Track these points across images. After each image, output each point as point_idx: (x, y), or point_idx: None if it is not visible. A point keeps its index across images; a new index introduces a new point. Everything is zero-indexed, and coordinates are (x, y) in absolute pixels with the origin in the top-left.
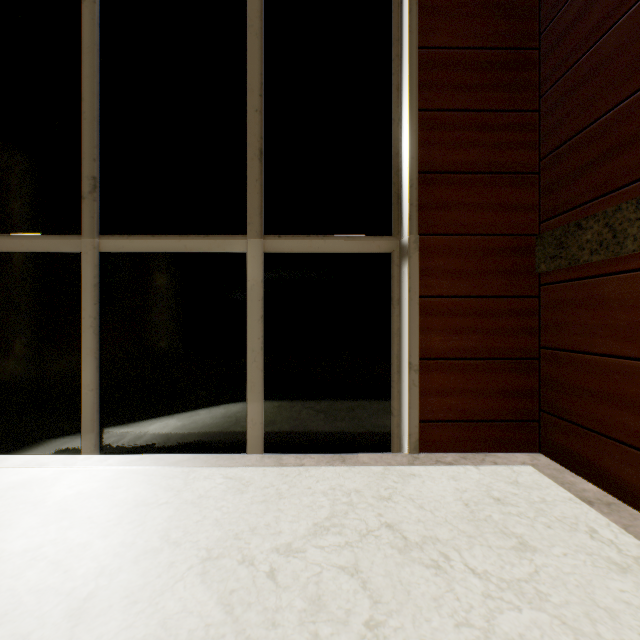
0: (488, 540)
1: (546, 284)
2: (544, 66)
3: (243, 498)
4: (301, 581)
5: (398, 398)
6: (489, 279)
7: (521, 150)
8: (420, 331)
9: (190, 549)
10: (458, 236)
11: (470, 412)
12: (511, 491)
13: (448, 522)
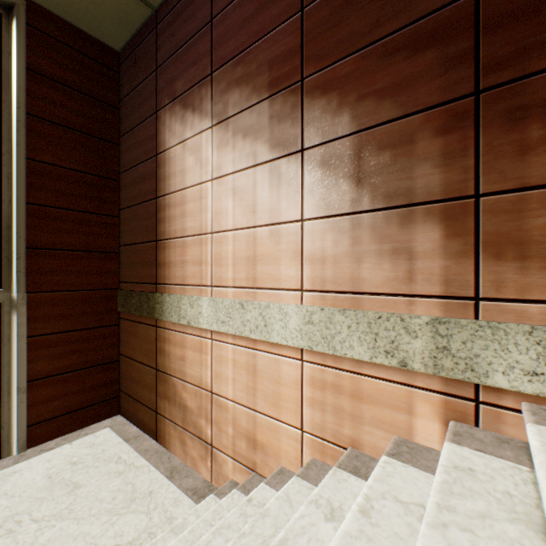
0: (55, 495)
1: (122, 318)
2: (122, 194)
3: None
4: None
5: (10, 413)
6: (87, 318)
7: (109, 238)
8: (29, 361)
9: None
10: (63, 292)
11: (72, 406)
12: (87, 452)
13: (31, 497)
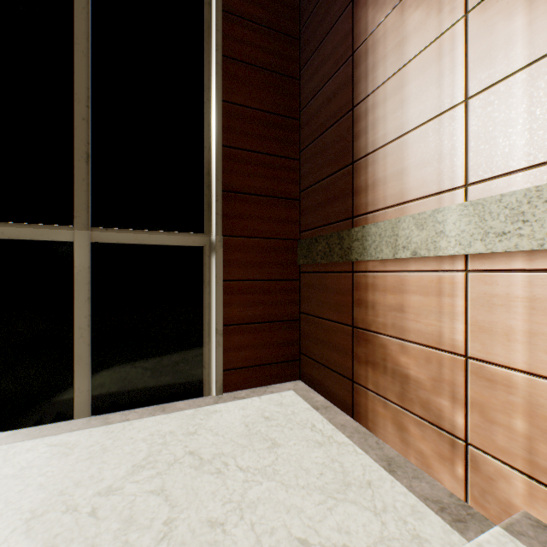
0: (255, 446)
1: (303, 272)
2: (302, 133)
3: (69, 460)
4: (118, 510)
5: (209, 355)
6: (270, 268)
7: (290, 184)
8: (224, 305)
9: (13, 515)
10: (250, 238)
11: (258, 359)
12: (277, 410)
13: (232, 440)
